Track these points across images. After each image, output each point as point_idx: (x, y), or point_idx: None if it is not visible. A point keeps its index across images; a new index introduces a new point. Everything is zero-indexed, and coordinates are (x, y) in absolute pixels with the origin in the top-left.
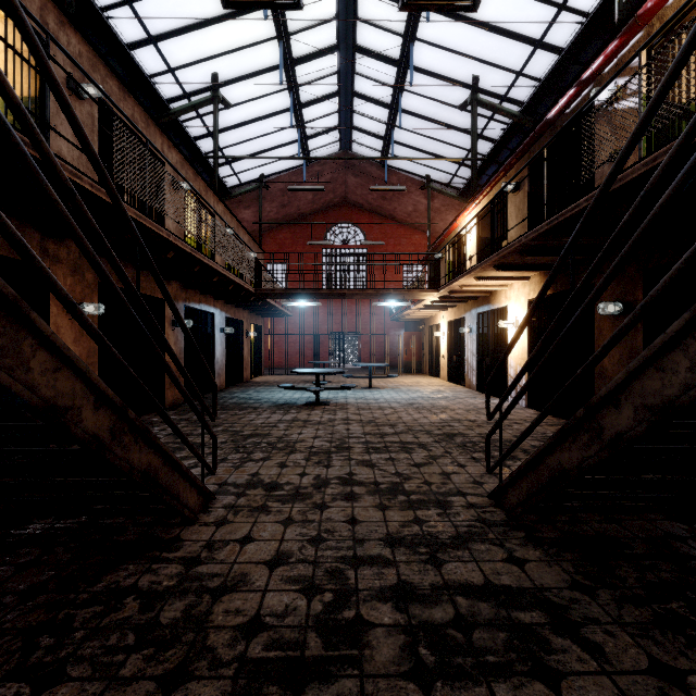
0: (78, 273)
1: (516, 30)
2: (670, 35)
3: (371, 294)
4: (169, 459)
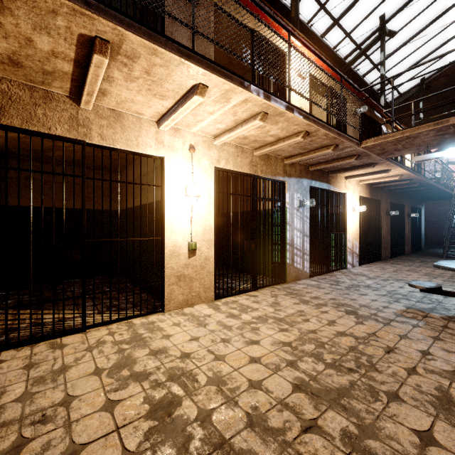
0: None
1: None
2: None
3: None
4: None
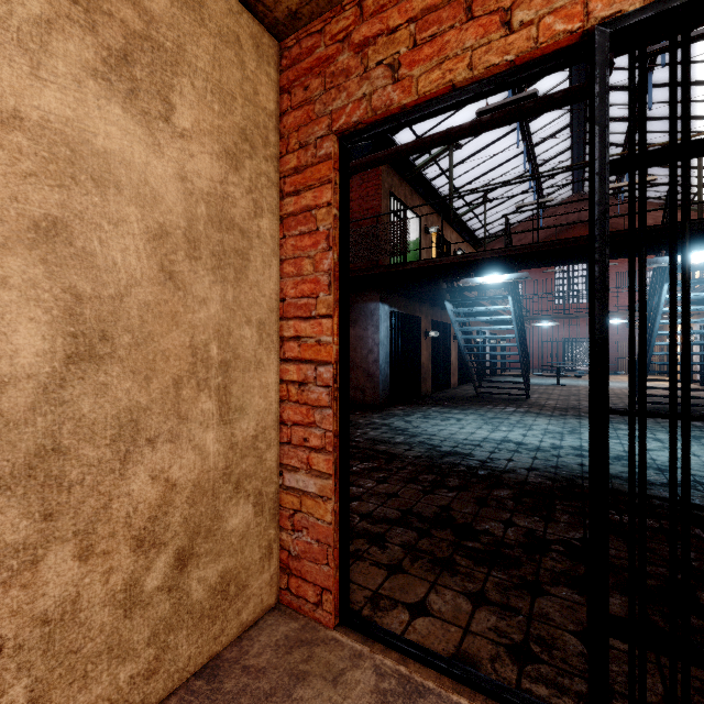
0: None
1: None
2: None
3: None
4: (525, 379)
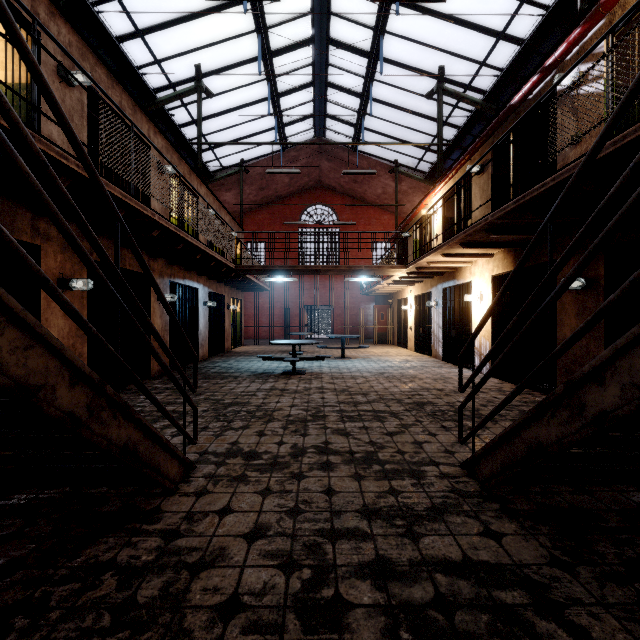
0: (68, 250)
1: (479, 23)
2: (630, 23)
3: (344, 270)
4: (149, 432)
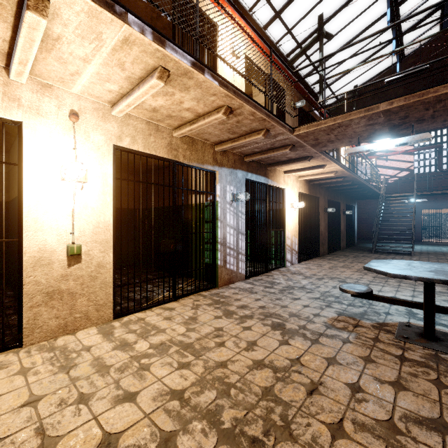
0: None
1: None
2: None
3: (435, 121)
4: None
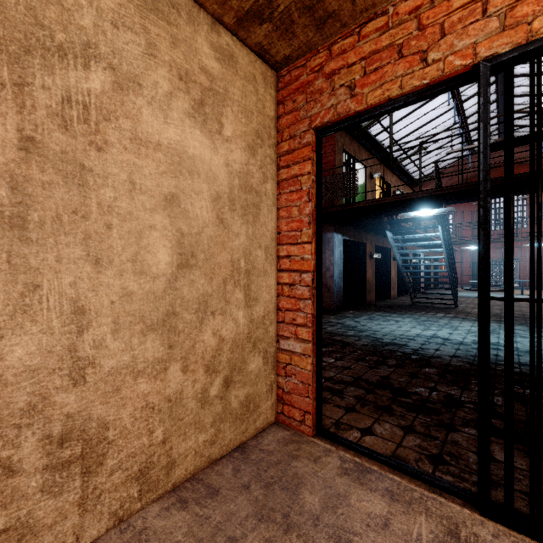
0: None
1: None
2: None
3: (521, 240)
4: (454, 292)
